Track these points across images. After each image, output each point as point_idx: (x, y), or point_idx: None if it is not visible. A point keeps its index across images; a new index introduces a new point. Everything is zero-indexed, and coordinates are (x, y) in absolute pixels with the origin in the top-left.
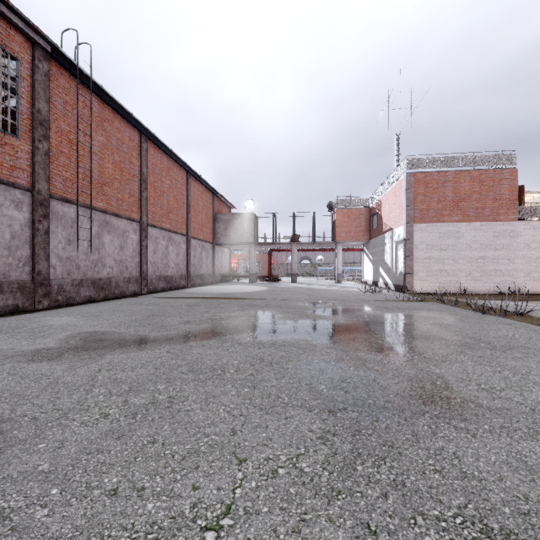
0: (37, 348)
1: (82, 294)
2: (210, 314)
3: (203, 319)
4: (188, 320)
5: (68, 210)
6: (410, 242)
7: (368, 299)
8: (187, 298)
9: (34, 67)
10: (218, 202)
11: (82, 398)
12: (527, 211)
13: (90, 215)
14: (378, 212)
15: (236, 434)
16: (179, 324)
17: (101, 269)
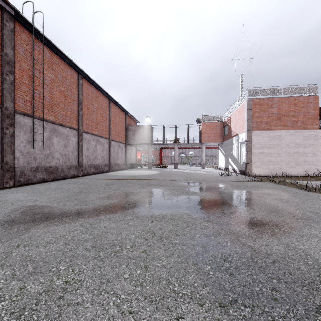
0: None
1: (37, 177)
2: (120, 191)
3: (114, 195)
4: (104, 195)
5: (28, 121)
6: (250, 143)
7: (224, 180)
8: (107, 179)
9: (2, 24)
10: (129, 118)
11: None
12: None
13: (42, 124)
14: (228, 124)
15: None
16: (96, 199)
17: (51, 160)
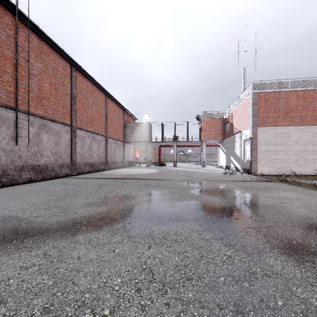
0: None
1: (23, 177)
2: (112, 194)
3: (105, 200)
4: (92, 201)
5: (12, 115)
6: (255, 140)
7: (229, 180)
8: (102, 178)
9: None
10: (127, 115)
11: None
12: None
13: (28, 119)
14: (230, 121)
15: None
16: (81, 206)
17: (40, 158)
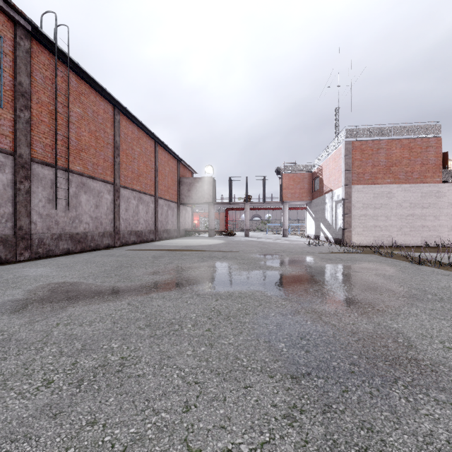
0: (4, 299)
1: (60, 247)
2: (173, 265)
3: (166, 270)
4: (152, 271)
5: (48, 172)
6: (348, 201)
7: (312, 251)
8: (154, 250)
9: (16, 44)
10: (182, 167)
11: (29, 359)
12: (451, 174)
13: (67, 177)
14: (319, 176)
15: (190, 410)
16: (143, 275)
17: (78, 225)
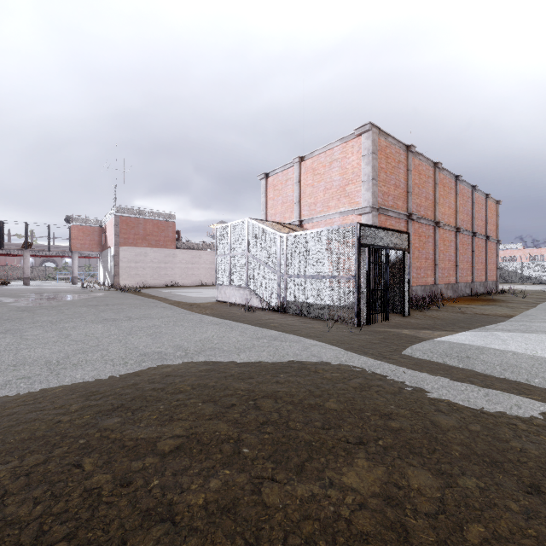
0: None
1: None
2: None
3: None
4: None
5: None
6: (117, 257)
7: (78, 291)
8: None
9: None
10: None
11: None
12: (181, 244)
13: None
14: (106, 232)
15: None
16: None
17: None
